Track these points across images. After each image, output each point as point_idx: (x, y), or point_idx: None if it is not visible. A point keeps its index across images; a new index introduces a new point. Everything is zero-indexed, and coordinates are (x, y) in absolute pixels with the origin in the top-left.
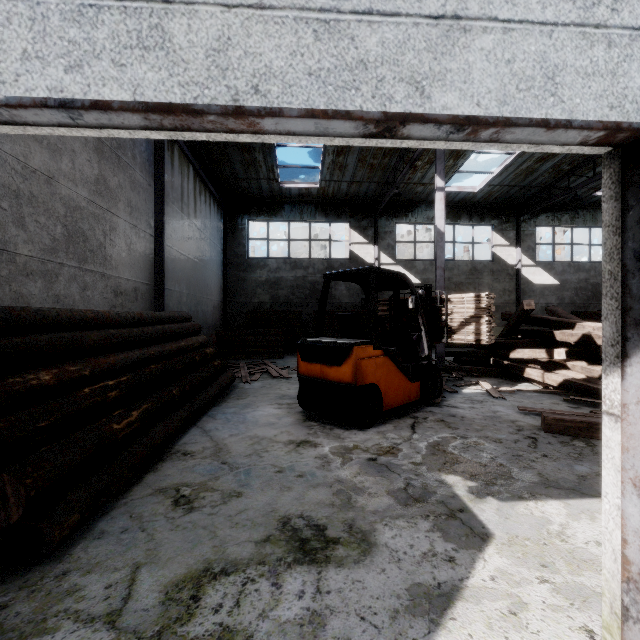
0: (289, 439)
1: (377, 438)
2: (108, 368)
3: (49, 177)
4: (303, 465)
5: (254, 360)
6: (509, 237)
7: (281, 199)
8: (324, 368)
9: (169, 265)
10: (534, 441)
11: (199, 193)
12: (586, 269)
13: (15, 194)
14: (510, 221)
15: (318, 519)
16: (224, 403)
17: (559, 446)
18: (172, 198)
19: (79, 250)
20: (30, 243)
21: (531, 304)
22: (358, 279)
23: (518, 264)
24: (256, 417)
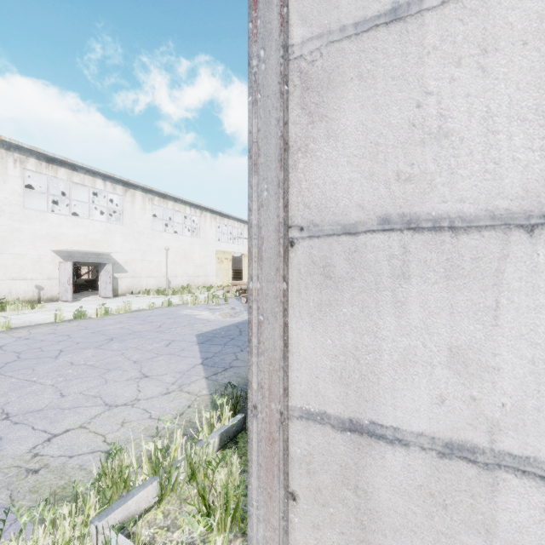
0: None
1: None
2: None
3: None
4: None
5: None
6: None
7: None
8: None
9: None
10: None
11: None
12: None
13: None
14: None
15: None
16: None
17: None
18: None
19: None
20: None
21: None
22: None
23: None
24: None
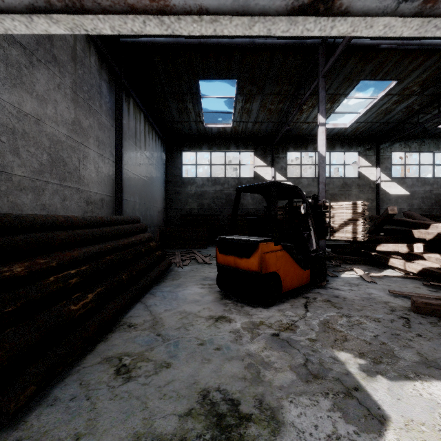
0: (209, 315)
1: (278, 315)
2: (72, 260)
3: (37, 119)
4: (220, 339)
5: (186, 249)
6: (371, 160)
7: (205, 136)
8: (236, 259)
9: (126, 183)
10: (407, 321)
11: (148, 132)
12: (430, 183)
13: (11, 131)
14: (372, 148)
15: (232, 393)
16: (162, 283)
17: (429, 326)
18: (128, 135)
19: (60, 172)
20: (23, 167)
21: (394, 209)
22: (262, 191)
23: (378, 180)
24: (185, 295)
